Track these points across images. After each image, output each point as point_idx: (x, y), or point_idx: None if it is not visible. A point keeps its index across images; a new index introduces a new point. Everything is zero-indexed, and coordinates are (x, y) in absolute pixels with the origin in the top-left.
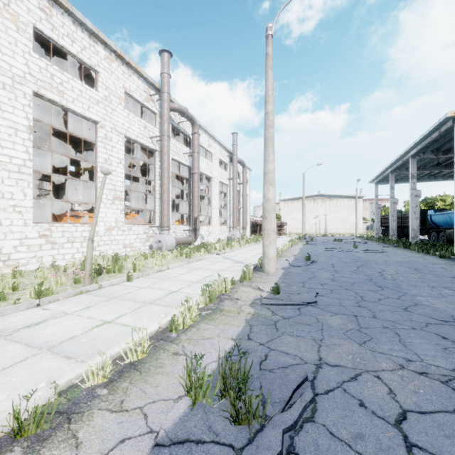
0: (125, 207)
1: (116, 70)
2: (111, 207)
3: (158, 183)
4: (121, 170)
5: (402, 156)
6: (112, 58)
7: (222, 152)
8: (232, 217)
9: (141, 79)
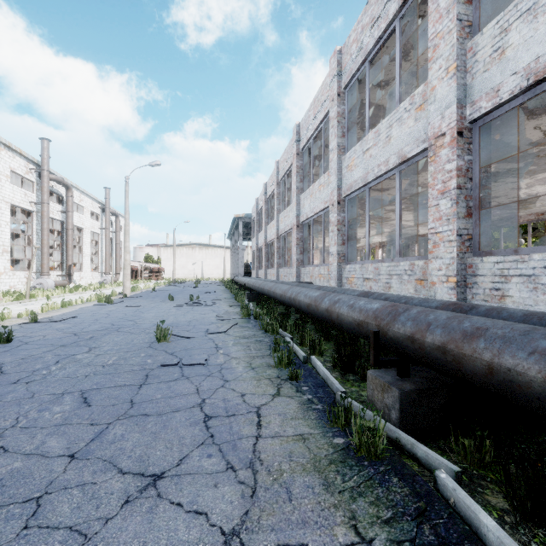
0: (10, 257)
1: (4, 156)
2: (1, 258)
3: (35, 237)
4: (8, 230)
5: (232, 228)
6: (2, 148)
7: (94, 204)
8: (105, 264)
9: (23, 158)
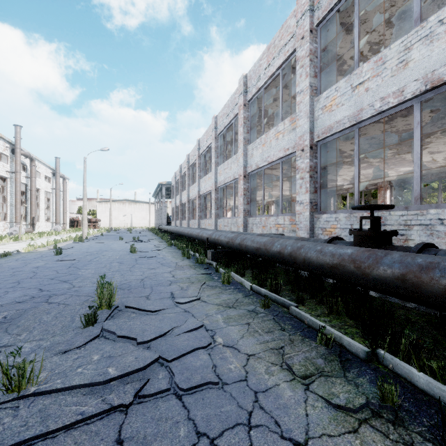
0: None
1: None
2: None
3: (9, 197)
4: None
5: (156, 190)
6: None
7: (47, 170)
8: (56, 216)
9: (2, 139)
